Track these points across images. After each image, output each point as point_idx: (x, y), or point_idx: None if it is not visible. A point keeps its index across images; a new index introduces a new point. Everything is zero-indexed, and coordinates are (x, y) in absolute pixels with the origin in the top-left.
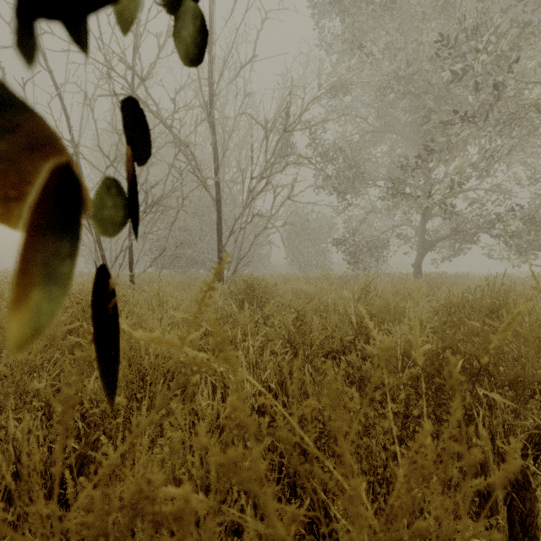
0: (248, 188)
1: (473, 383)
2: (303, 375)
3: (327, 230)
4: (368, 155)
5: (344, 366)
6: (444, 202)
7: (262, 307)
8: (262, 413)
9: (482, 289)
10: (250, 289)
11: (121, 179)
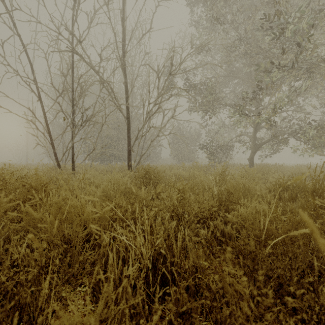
0: (146, 110)
1: (321, 250)
2: (183, 235)
3: (195, 138)
4: (220, 91)
5: (229, 250)
6: (268, 120)
7: (155, 186)
8: (155, 270)
9: (293, 174)
10: (148, 174)
11: (69, 106)
